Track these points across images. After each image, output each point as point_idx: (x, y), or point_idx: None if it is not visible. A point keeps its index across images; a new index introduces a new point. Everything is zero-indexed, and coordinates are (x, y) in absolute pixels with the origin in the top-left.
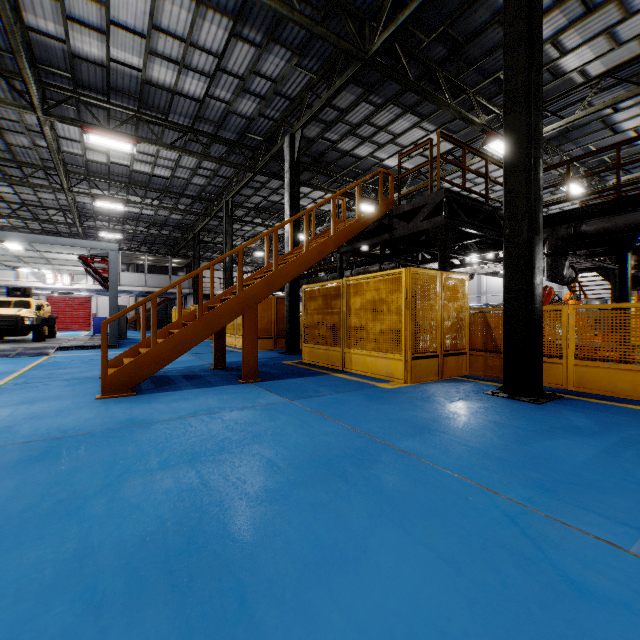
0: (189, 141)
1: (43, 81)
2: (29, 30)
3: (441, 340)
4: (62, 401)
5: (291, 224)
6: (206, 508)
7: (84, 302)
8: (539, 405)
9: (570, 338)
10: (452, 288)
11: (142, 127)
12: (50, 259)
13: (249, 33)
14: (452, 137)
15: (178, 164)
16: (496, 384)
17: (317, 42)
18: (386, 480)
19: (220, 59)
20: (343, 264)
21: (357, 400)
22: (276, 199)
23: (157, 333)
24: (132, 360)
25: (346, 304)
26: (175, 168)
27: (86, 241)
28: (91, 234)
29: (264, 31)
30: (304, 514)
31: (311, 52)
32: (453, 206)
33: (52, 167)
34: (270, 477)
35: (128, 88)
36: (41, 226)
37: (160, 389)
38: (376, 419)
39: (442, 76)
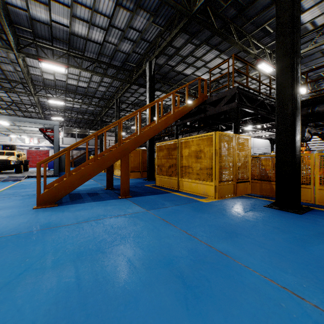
0: (96, 67)
1: (17, 34)
2: (7, 4)
3: (235, 174)
4: (13, 210)
5: (149, 109)
6: (73, 312)
7: (45, 153)
8: (301, 215)
9: (315, 173)
10: (241, 143)
11: (71, 59)
12: (24, 130)
13: (126, 3)
14: (241, 57)
15: (91, 80)
16: (269, 200)
17: (164, 8)
18: (213, 282)
19: (111, 19)
20: (178, 131)
21: (187, 210)
22: (142, 98)
23: (74, 169)
24: (55, 185)
25: (180, 153)
26: (89, 82)
27: (42, 120)
28: (48, 118)
29: (134, 2)
30: (150, 322)
31: (160, 14)
32: (241, 97)
33: (26, 82)
34: (127, 277)
35: (62, 37)
36: (23, 114)
37: (72, 202)
38: (200, 225)
39: (233, 27)
